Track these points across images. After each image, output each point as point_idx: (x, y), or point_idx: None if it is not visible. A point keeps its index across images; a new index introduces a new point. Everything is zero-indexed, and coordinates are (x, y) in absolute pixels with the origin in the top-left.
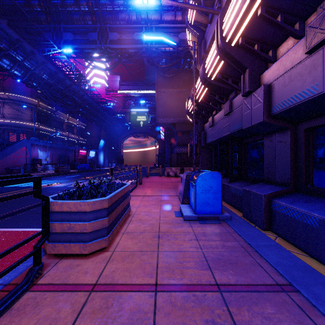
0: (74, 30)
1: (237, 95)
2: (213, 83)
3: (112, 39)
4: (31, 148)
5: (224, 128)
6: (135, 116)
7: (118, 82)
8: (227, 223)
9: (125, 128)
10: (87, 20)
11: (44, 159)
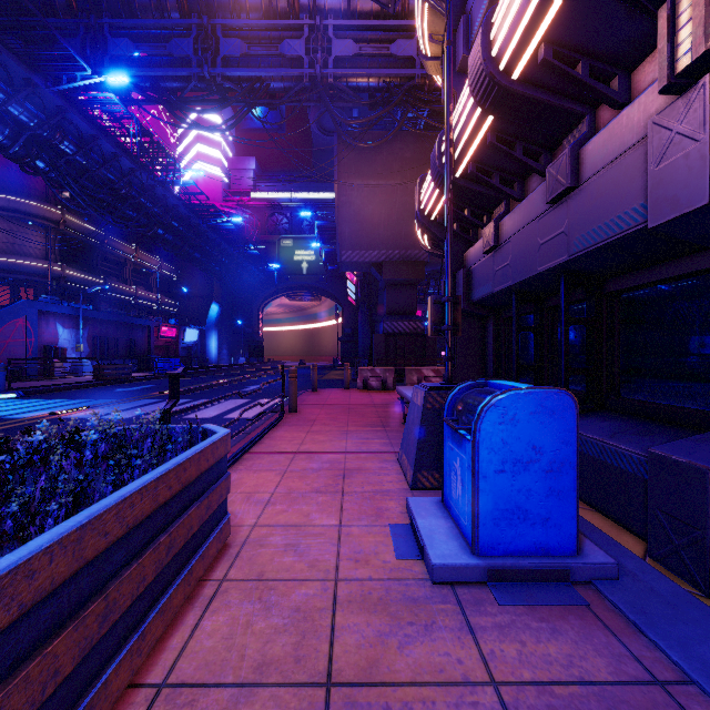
0: (136, 32)
1: (597, 130)
2: (517, 89)
3: (229, 54)
4: (39, 321)
5: (544, 246)
6: (290, 249)
7: (251, 172)
8: (617, 606)
9: (268, 278)
10: (169, 8)
11: (74, 347)
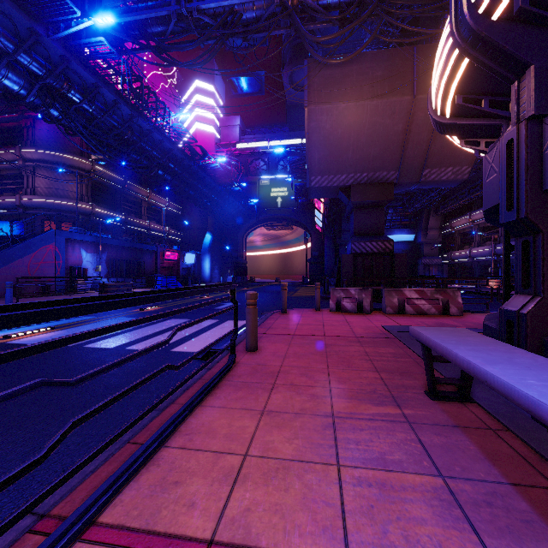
0: None
1: None
2: None
3: None
4: (67, 247)
5: None
6: (267, 187)
7: (237, 128)
8: None
9: (250, 212)
10: None
11: (95, 267)
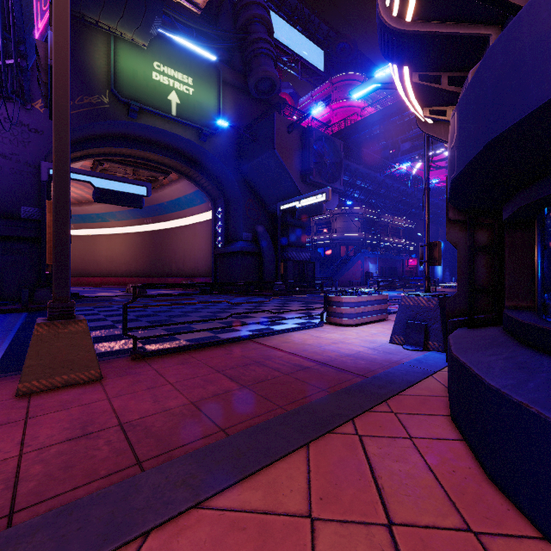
0: (411, 136)
1: None
2: None
3: None
4: (363, 261)
5: None
6: None
7: None
8: None
9: None
10: None
11: (374, 272)
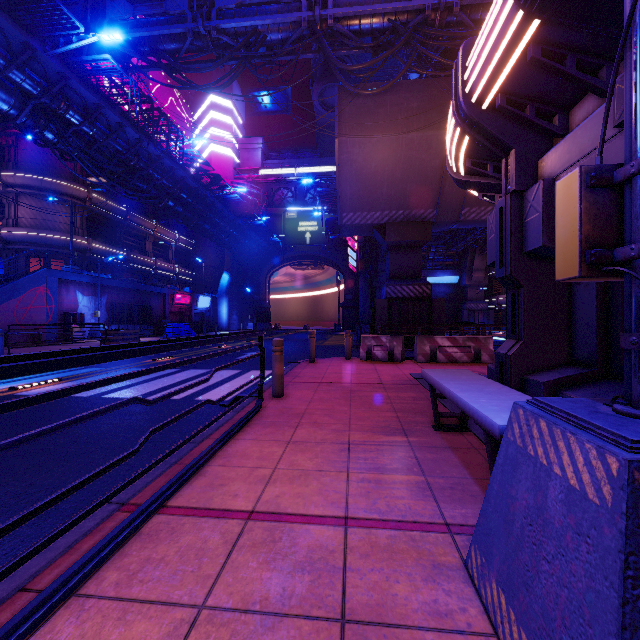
0: None
1: None
2: None
3: (224, 5)
4: (60, 289)
5: None
6: (294, 221)
7: (259, 151)
8: None
9: (274, 248)
10: None
11: (93, 313)
